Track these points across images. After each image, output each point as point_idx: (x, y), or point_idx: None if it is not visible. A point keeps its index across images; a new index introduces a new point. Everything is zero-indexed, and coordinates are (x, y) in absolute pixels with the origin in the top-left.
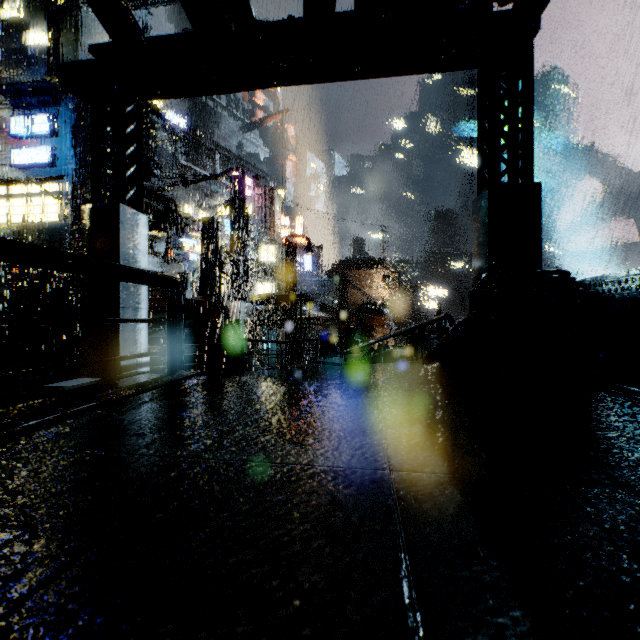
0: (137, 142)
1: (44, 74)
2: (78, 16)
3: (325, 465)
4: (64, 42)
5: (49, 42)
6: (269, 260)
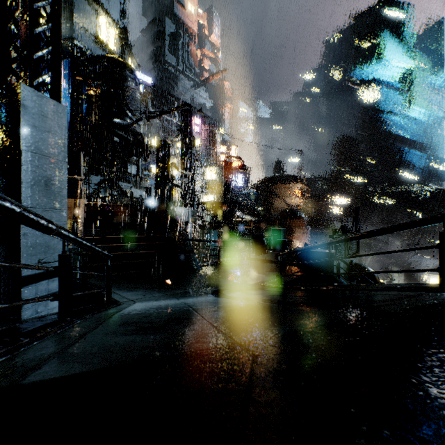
0: (53, 22)
1: None
2: (73, 0)
3: None
4: (64, 20)
5: None
6: (212, 178)
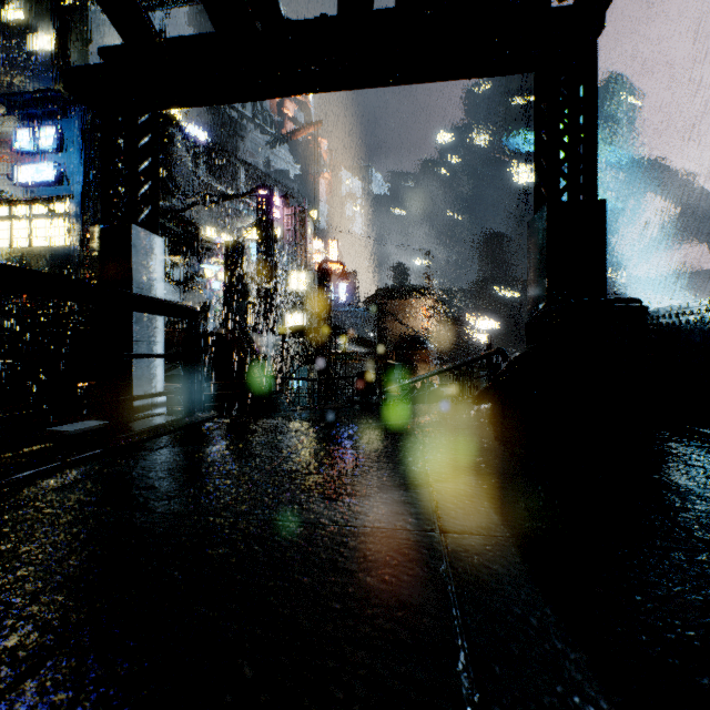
0: (152, 156)
1: (50, 82)
2: (88, 18)
3: (364, 525)
4: (72, 47)
5: (56, 47)
6: (300, 288)
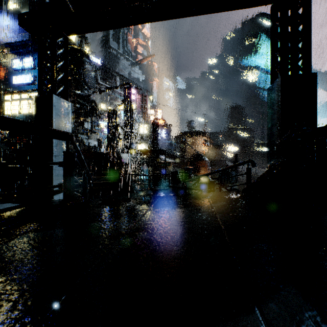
0: (64, 59)
1: (28, 36)
2: None
3: None
4: None
5: None
6: (144, 132)
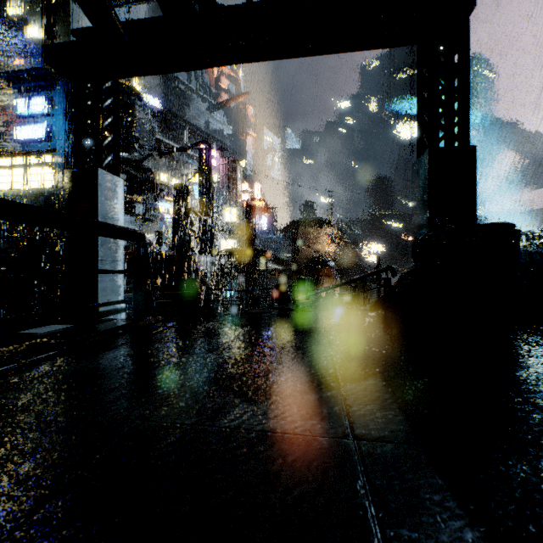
0: (114, 114)
1: (41, 62)
2: (69, 13)
3: (280, 431)
4: (58, 35)
5: (45, 35)
6: (232, 220)
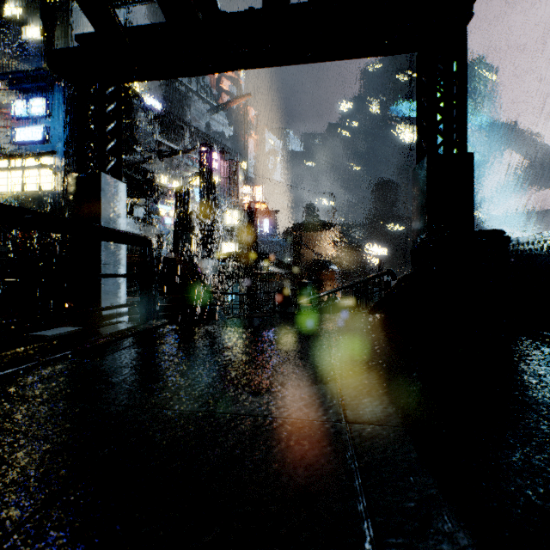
0: (117, 119)
1: (40, 63)
2: (69, 13)
3: (282, 416)
4: (57, 36)
5: (44, 36)
6: (233, 223)
